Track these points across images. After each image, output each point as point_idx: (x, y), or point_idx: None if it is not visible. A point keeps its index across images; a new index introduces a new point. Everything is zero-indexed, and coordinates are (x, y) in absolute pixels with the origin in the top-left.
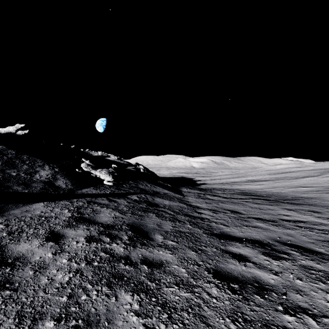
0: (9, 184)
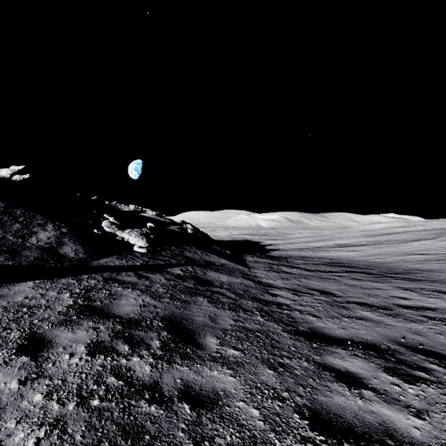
0: None
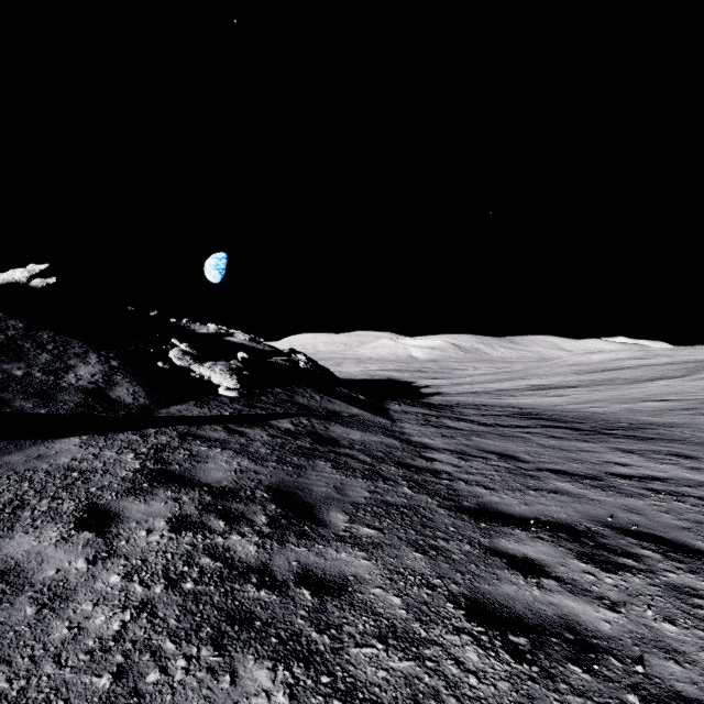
0: (5, 396)
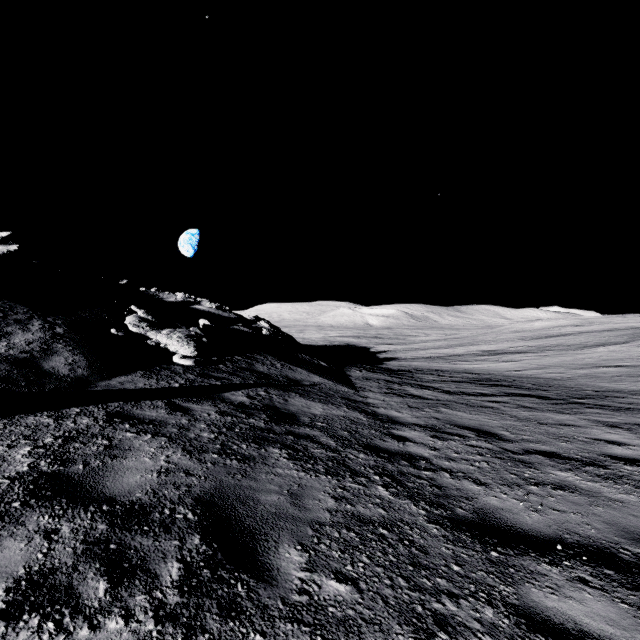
0: None
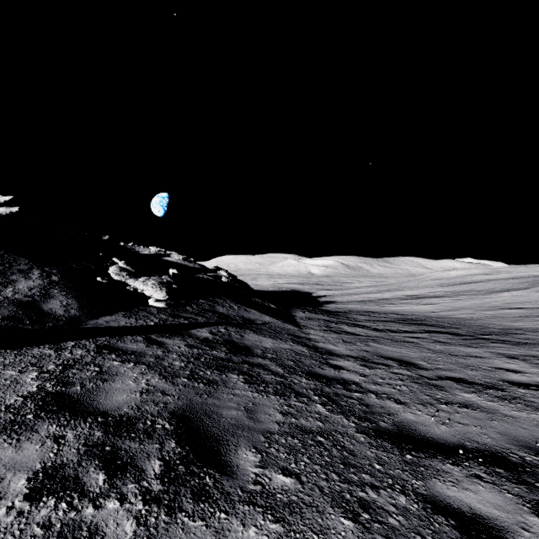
0: None
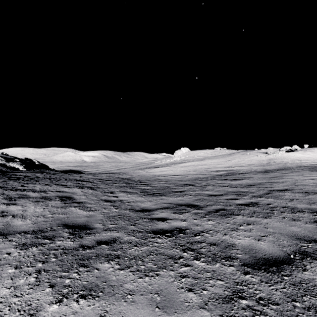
0: None
